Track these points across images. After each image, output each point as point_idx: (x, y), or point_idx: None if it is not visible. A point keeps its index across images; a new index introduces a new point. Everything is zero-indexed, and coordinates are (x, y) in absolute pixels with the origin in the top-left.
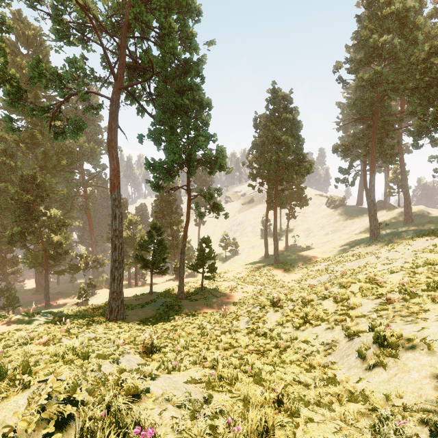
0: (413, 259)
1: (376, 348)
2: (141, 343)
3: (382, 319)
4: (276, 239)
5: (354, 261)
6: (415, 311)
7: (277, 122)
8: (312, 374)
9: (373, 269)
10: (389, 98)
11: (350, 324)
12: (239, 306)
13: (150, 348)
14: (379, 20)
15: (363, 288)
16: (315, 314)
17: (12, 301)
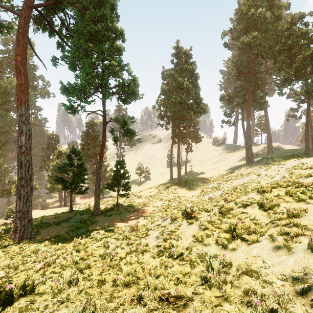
0: (289, 174)
1: None
2: None
3: None
4: (179, 165)
5: (239, 179)
6: None
7: (180, 72)
8: None
9: (257, 183)
10: (261, 57)
11: None
12: (149, 219)
13: (11, 292)
14: (254, 1)
15: (291, 192)
16: (245, 226)
17: None
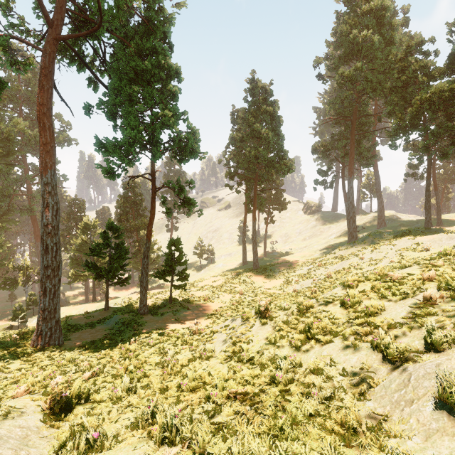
0: (399, 258)
1: None
2: (48, 394)
3: (446, 331)
4: (255, 243)
5: (336, 263)
6: None
7: (256, 115)
8: (358, 453)
9: (358, 270)
10: (368, 96)
11: (389, 341)
12: (214, 318)
13: (68, 399)
14: (358, 18)
15: (377, 287)
16: (321, 326)
17: None
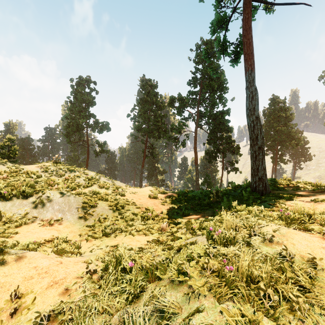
0: None
1: None
2: None
3: None
4: None
5: None
6: None
7: (275, 118)
8: None
9: None
10: None
11: None
12: None
13: None
14: None
15: None
16: None
17: None
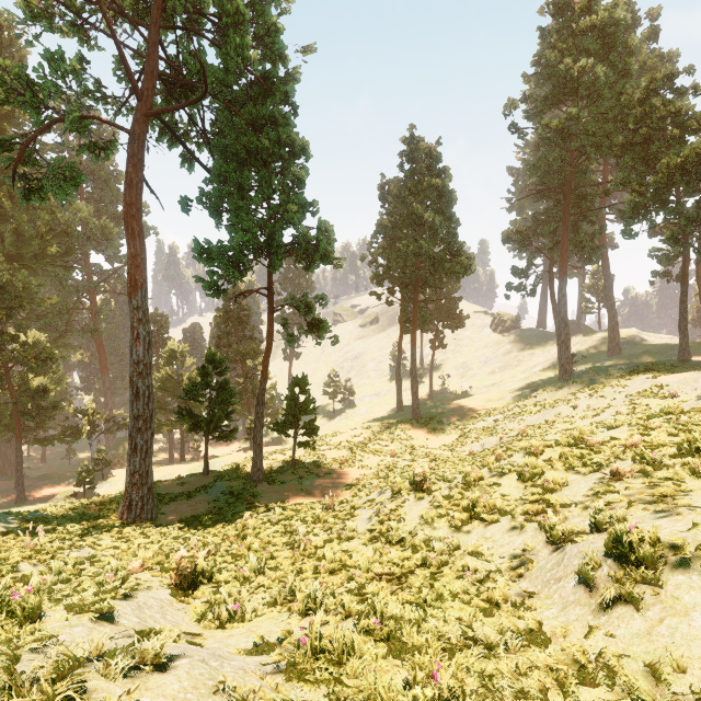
0: (629, 407)
1: (614, 566)
2: (173, 568)
3: (614, 510)
4: (415, 381)
5: (537, 413)
6: (668, 492)
7: (417, 191)
8: (495, 621)
9: (568, 425)
10: (588, 158)
11: (555, 520)
12: (355, 490)
13: (192, 576)
14: (573, 37)
15: (567, 455)
16: (489, 502)
17: None
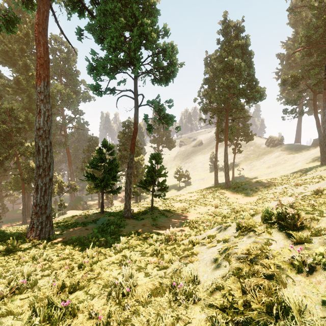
0: None
1: None
2: None
3: None
4: (227, 165)
5: (318, 182)
6: None
7: (229, 51)
8: None
9: None
10: None
11: None
12: (192, 227)
13: None
14: None
15: None
16: None
17: (4, 218)
